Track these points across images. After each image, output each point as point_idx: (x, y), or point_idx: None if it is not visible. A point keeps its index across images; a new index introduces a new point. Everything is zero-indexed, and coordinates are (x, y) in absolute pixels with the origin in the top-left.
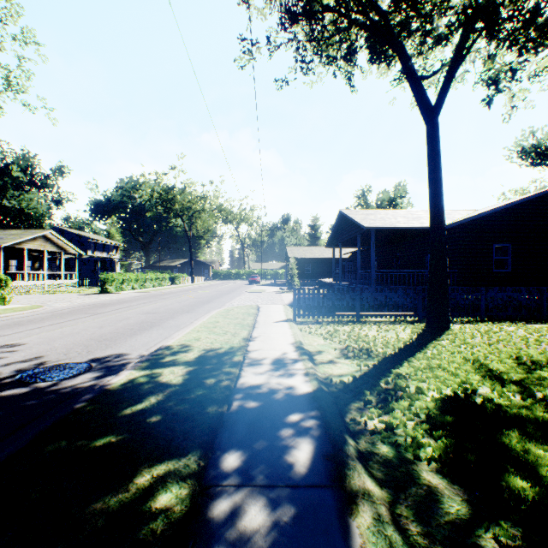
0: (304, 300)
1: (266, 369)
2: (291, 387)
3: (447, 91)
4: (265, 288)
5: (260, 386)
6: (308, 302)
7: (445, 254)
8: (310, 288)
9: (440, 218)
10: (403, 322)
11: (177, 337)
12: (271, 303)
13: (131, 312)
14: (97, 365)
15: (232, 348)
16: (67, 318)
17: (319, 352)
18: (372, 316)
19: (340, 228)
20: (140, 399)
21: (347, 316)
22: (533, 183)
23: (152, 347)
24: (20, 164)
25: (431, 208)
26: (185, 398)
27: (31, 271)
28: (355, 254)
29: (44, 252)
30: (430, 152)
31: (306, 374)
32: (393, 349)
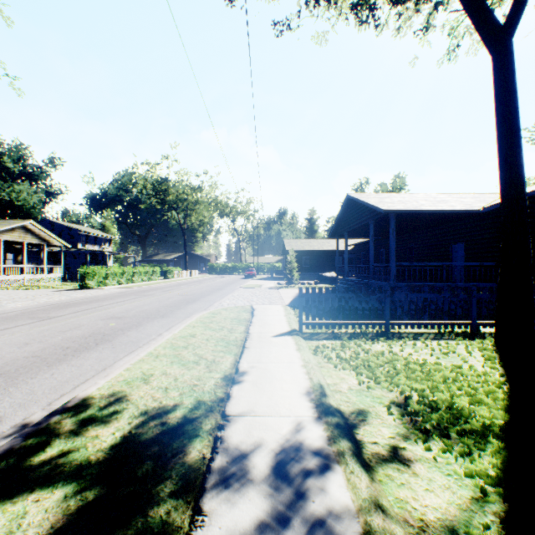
0: (314, 303)
1: (261, 510)
2: None
3: (526, 0)
4: (262, 282)
5: None
6: (319, 306)
7: (528, 239)
8: (310, 282)
9: (520, 186)
10: (455, 336)
11: (115, 373)
12: (268, 303)
13: (90, 317)
14: None
15: (197, 409)
16: None
17: (361, 415)
18: (406, 325)
19: (346, 215)
20: None
21: (372, 325)
22: None
23: (64, 395)
24: (12, 156)
25: (503, 171)
26: None
27: (13, 264)
28: (358, 246)
29: (24, 244)
30: (501, 91)
31: None
32: (497, 409)
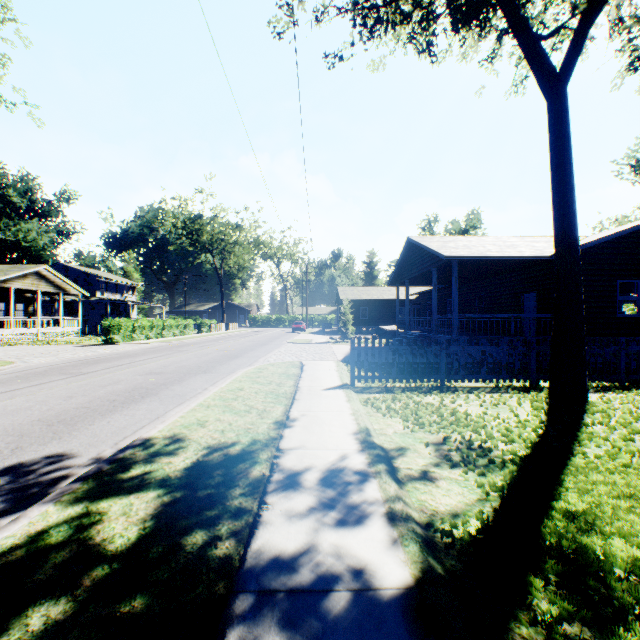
0: (366, 356)
1: (311, 501)
2: (364, 566)
3: (580, 48)
4: (312, 337)
5: (297, 562)
6: (372, 360)
7: (580, 290)
8: (367, 337)
9: (572, 236)
10: (511, 389)
11: (171, 419)
12: (318, 358)
13: (127, 372)
14: (7, 482)
15: (254, 445)
16: (33, 381)
17: (401, 450)
18: (463, 379)
19: (407, 261)
20: (6, 619)
21: (427, 379)
22: (638, 209)
23: (127, 437)
24: (18, 188)
25: (557, 221)
26: (114, 615)
27: (23, 316)
28: (423, 295)
29: (38, 292)
30: (555, 139)
31: (389, 518)
32: (524, 445)
